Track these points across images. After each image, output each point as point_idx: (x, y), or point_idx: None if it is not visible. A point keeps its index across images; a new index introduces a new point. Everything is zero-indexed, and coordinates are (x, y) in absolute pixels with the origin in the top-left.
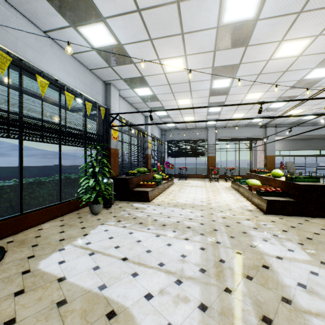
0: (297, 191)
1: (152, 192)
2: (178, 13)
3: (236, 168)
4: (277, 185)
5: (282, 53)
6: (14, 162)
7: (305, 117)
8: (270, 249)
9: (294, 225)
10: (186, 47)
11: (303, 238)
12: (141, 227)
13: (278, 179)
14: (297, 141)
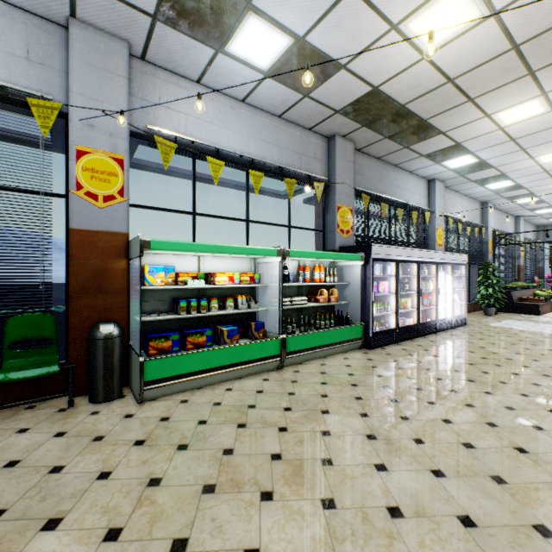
0: None
1: (541, 306)
2: None
3: None
4: None
5: None
6: None
7: None
8: None
9: None
10: None
11: None
12: (545, 324)
13: None
14: None
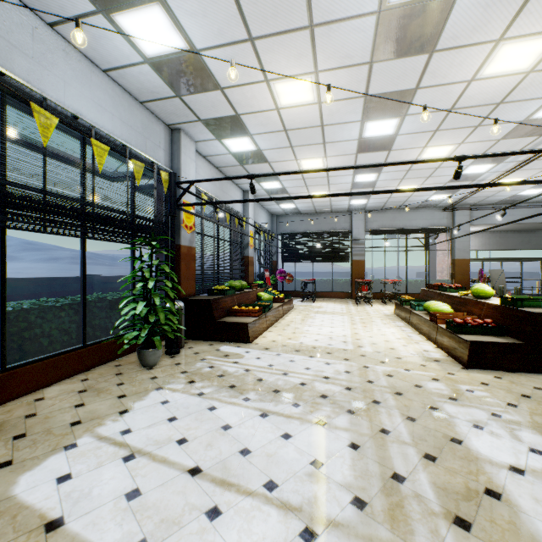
0: (528, 326)
1: (254, 324)
2: None
3: (402, 282)
4: (483, 313)
5: (498, 66)
6: (25, 271)
7: (524, 192)
8: (494, 448)
9: (527, 391)
10: (317, 56)
11: None
12: (233, 396)
13: (486, 301)
14: (507, 235)
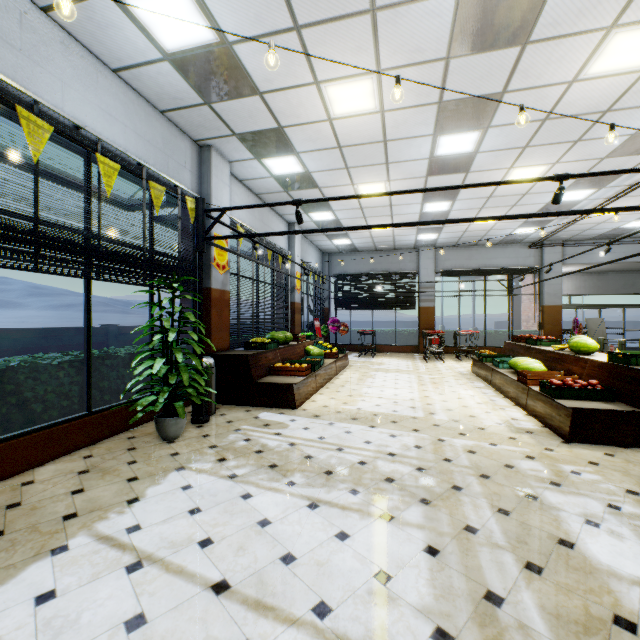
0: None
1: (301, 385)
2: None
3: (480, 333)
4: (586, 372)
5: (607, 63)
6: (31, 320)
7: (629, 224)
8: (617, 555)
9: None
10: (380, 50)
11: None
12: (274, 479)
13: (588, 357)
14: (606, 276)
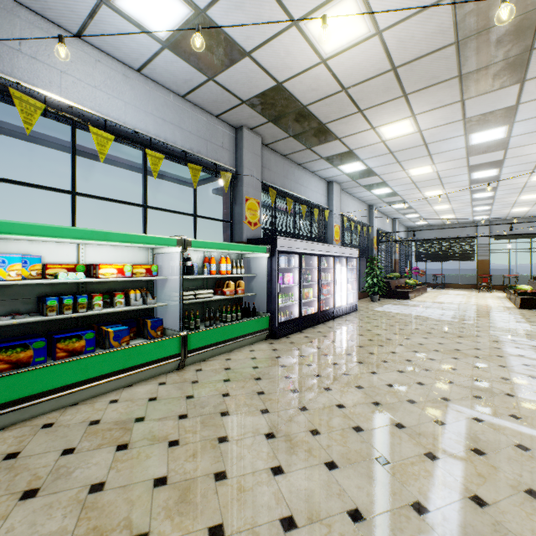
0: None
1: (410, 293)
2: (439, 180)
3: (526, 276)
4: None
5: None
6: None
7: None
8: (499, 315)
9: (535, 313)
10: (444, 187)
11: (531, 315)
12: (413, 307)
13: None
14: None
